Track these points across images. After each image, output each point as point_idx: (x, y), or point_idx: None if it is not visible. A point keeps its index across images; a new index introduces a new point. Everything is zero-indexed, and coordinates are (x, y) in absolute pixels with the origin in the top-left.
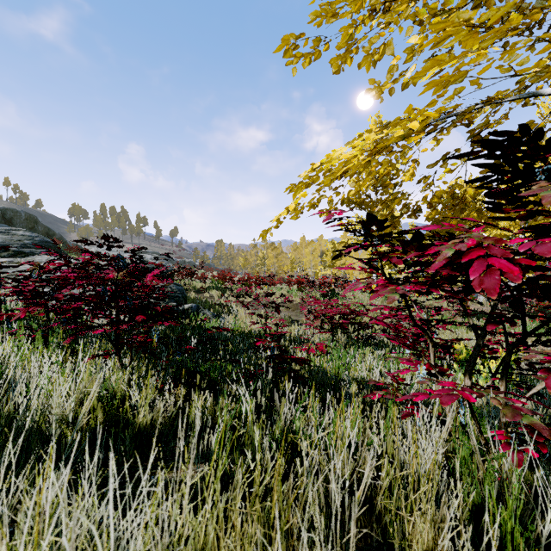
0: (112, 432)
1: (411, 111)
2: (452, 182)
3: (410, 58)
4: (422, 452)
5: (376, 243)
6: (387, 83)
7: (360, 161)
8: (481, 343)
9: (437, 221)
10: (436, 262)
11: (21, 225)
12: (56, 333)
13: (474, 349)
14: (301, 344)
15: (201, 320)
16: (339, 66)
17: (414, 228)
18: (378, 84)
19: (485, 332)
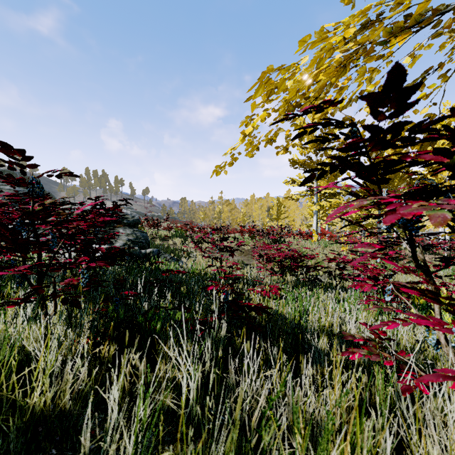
0: None
1: None
2: (424, 110)
3: None
4: None
5: (316, 198)
6: None
7: (334, 65)
8: None
9: None
10: None
11: None
12: None
13: None
14: (254, 286)
15: (155, 263)
16: None
17: None
18: None
19: None
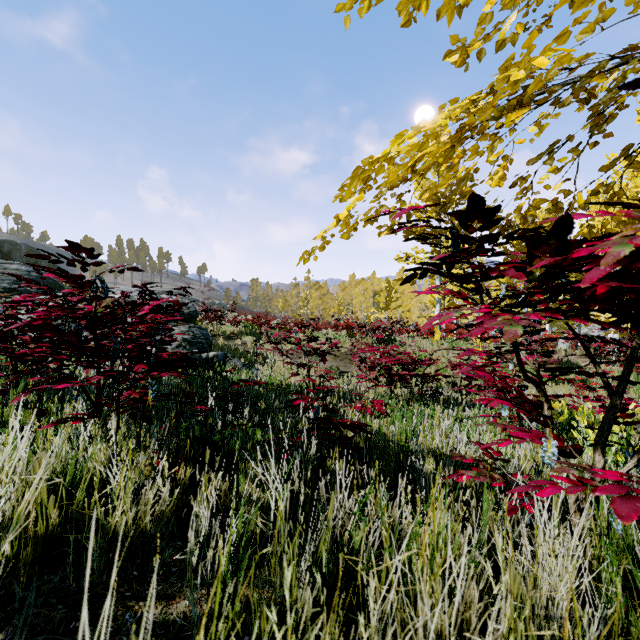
0: (71, 541)
1: (530, 45)
2: (557, 185)
3: (510, 0)
4: (559, 582)
5: (439, 280)
6: (476, 40)
7: (440, 146)
8: (618, 404)
9: (512, 255)
10: (601, 266)
11: (21, 261)
12: (21, 388)
13: (608, 412)
14: (352, 401)
15: (224, 371)
16: (410, 14)
17: (543, 221)
18: (463, 44)
19: (624, 387)
